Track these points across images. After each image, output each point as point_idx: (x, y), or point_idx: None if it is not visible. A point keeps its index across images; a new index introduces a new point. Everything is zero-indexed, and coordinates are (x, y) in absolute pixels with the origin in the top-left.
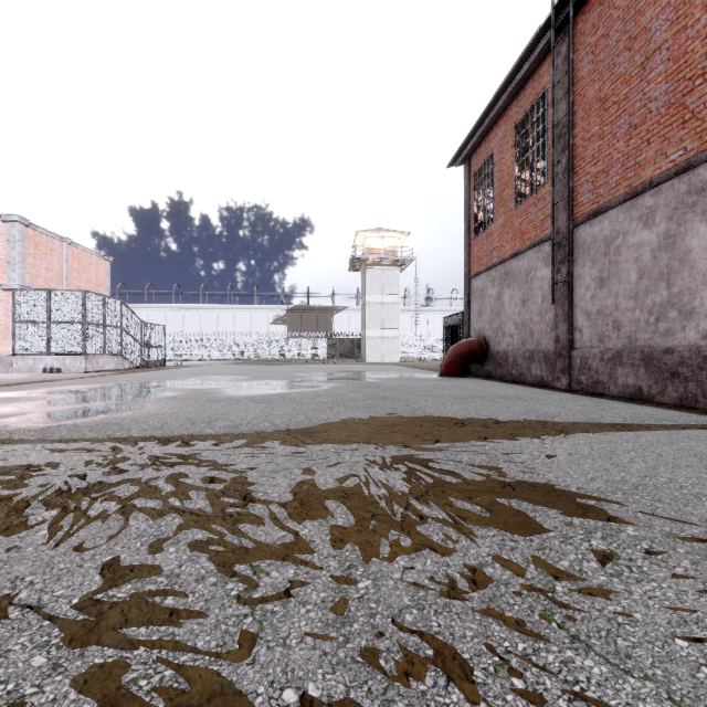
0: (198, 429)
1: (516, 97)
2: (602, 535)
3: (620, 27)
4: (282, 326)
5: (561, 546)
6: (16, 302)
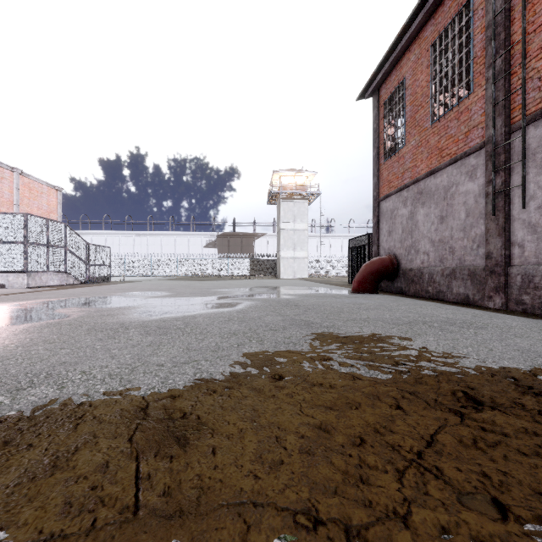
0: None
1: (432, 16)
2: None
3: None
4: (213, 249)
5: None
6: None
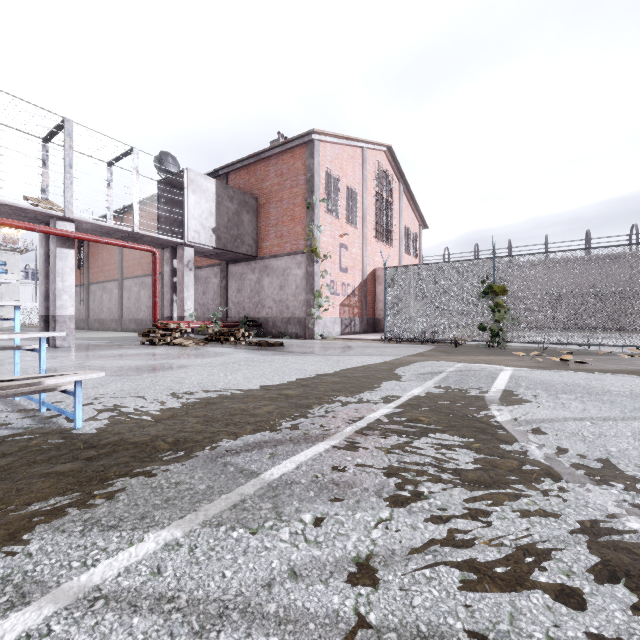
0: None
1: None
2: None
3: None
4: None
5: None
6: None
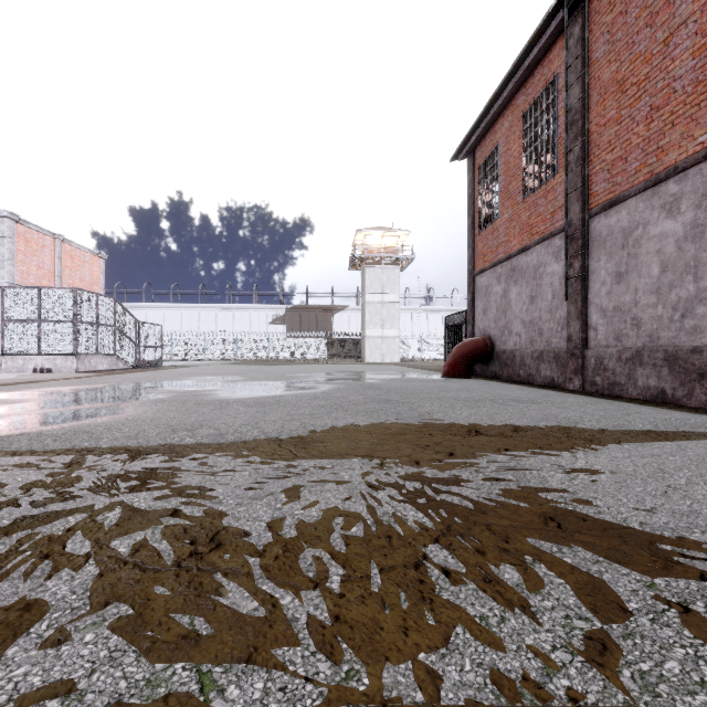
0: (177, 438)
1: (524, 85)
2: (705, 607)
3: (640, 2)
4: (281, 326)
5: (655, 629)
6: (5, 300)
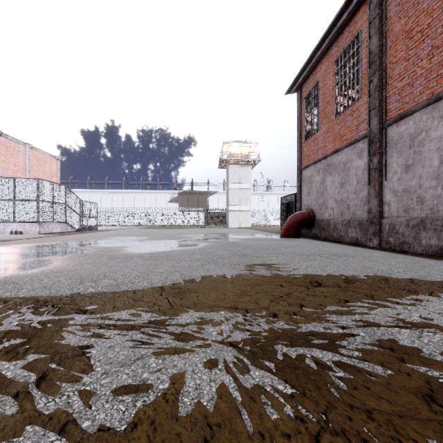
0: (82, 288)
1: (336, 40)
2: None
3: None
4: (175, 204)
5: None
6: None
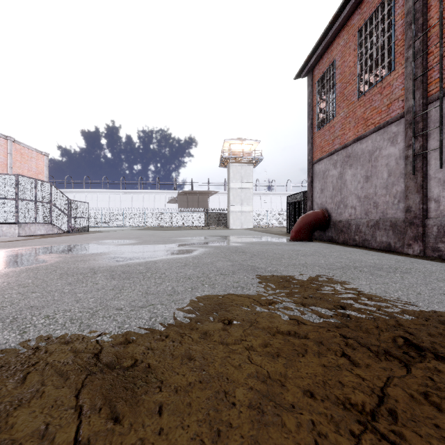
0: None
1: (359, 6)
2: None
3: None
4: (175, 204)
5: None
6: None
